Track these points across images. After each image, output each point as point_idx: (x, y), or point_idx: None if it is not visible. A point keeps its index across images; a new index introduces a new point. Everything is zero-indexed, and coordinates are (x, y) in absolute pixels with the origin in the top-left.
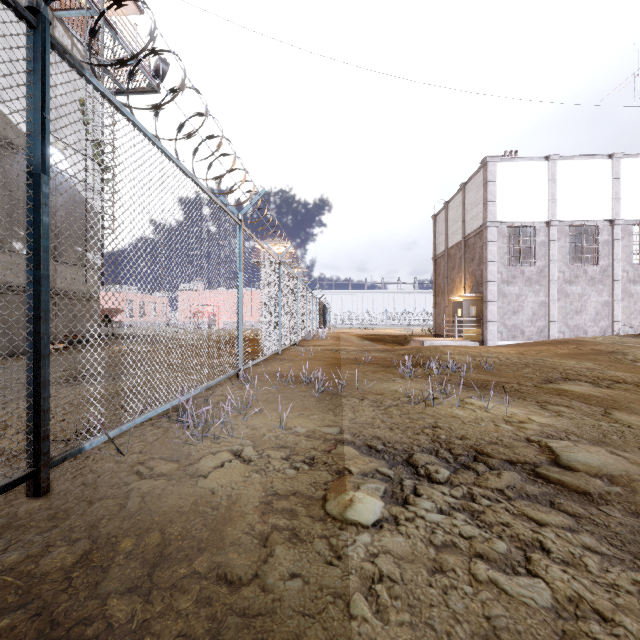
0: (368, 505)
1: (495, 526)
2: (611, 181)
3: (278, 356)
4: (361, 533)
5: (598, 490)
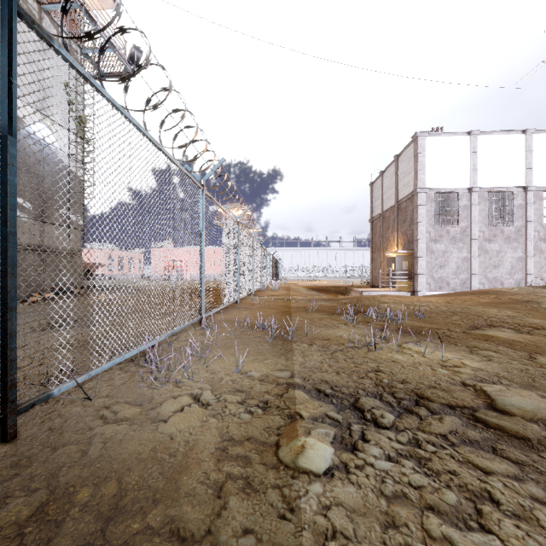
0: (319, 452)
1: (443, 474)
2: (524, 153)
3: (236, 305)
4: (313, 482)
5: (536, 435)
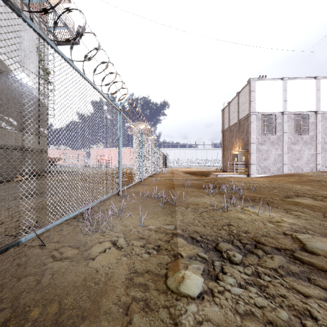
0: (194, 281)
1: (277, 298)
2: (315, 91)
3: (141, 182)
4: (190, 303)
5: None
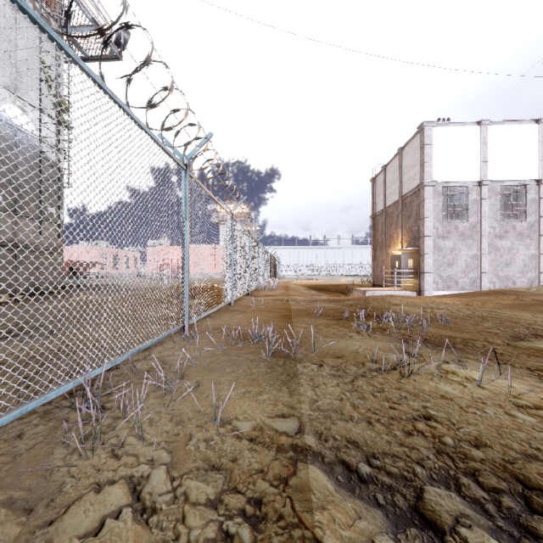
0: None
1: None
2: (538, 144)
3: (230, 307)
4: None
5: None
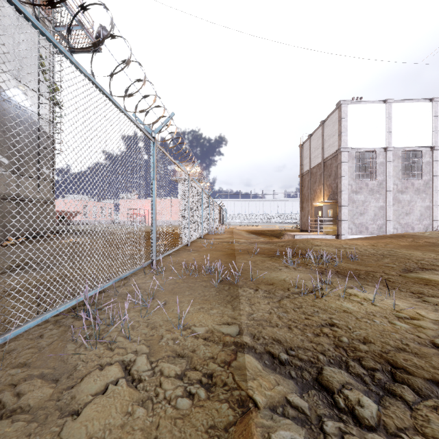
0: None
1: None
2: (431, 118)
3: (187, 247)
4: None
5: None
